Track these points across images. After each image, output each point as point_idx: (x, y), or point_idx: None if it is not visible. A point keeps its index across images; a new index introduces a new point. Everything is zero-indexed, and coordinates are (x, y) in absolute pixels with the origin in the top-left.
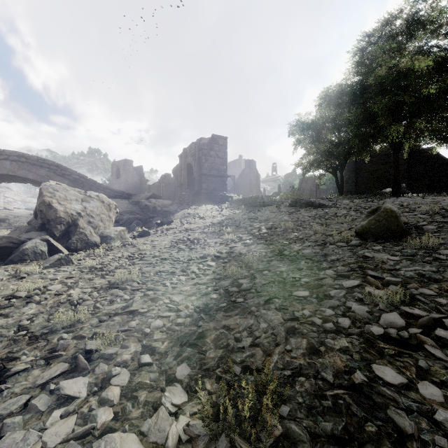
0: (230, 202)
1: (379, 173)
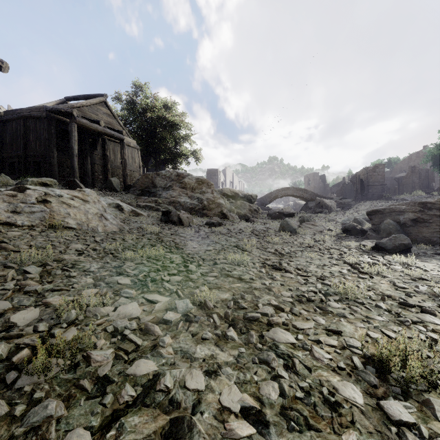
0: (381, 199)
1: None
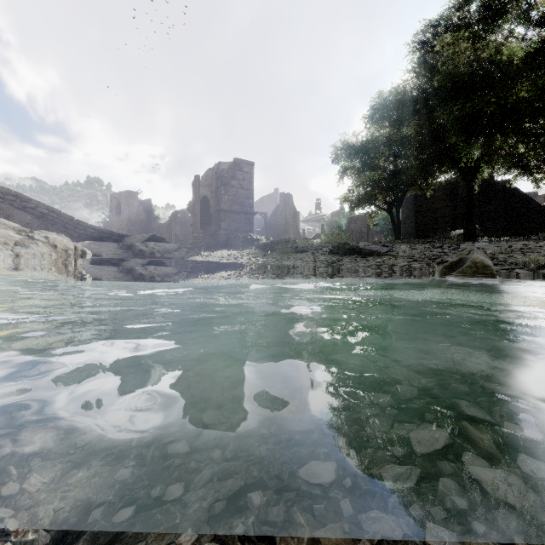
0: (255, 247)
1: (443, 212)
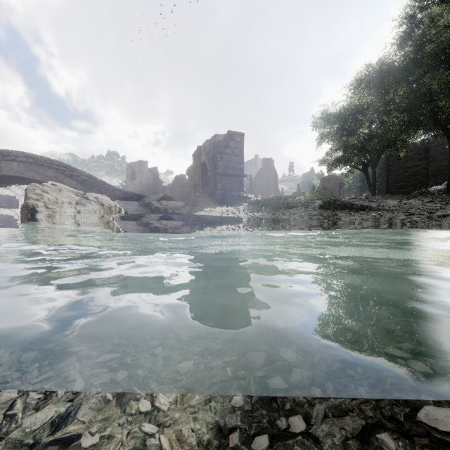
0: (248, 204)
1: (415, 170)
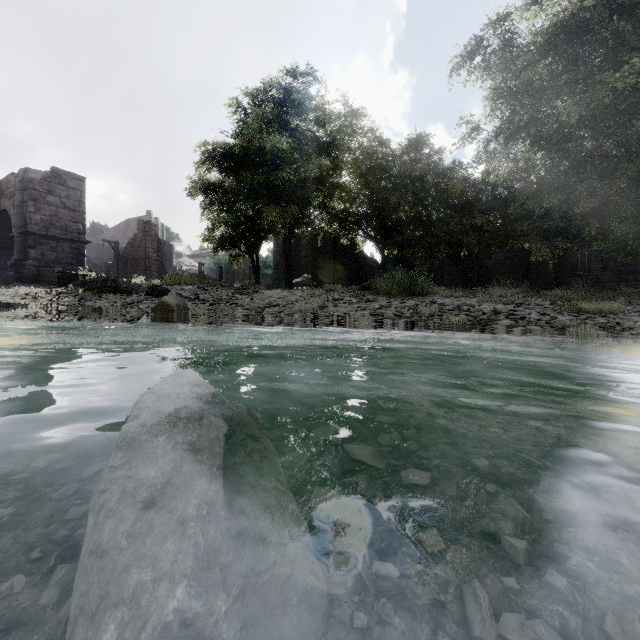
0: (72, 284)
1: (308, 261)
